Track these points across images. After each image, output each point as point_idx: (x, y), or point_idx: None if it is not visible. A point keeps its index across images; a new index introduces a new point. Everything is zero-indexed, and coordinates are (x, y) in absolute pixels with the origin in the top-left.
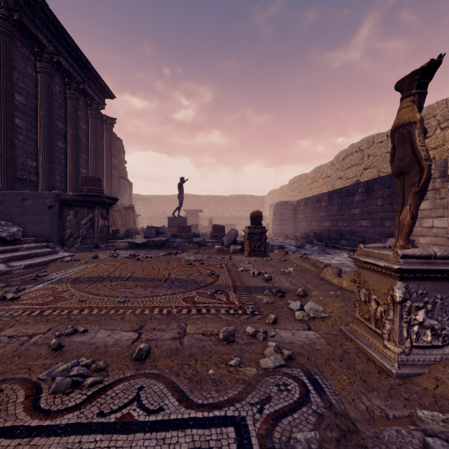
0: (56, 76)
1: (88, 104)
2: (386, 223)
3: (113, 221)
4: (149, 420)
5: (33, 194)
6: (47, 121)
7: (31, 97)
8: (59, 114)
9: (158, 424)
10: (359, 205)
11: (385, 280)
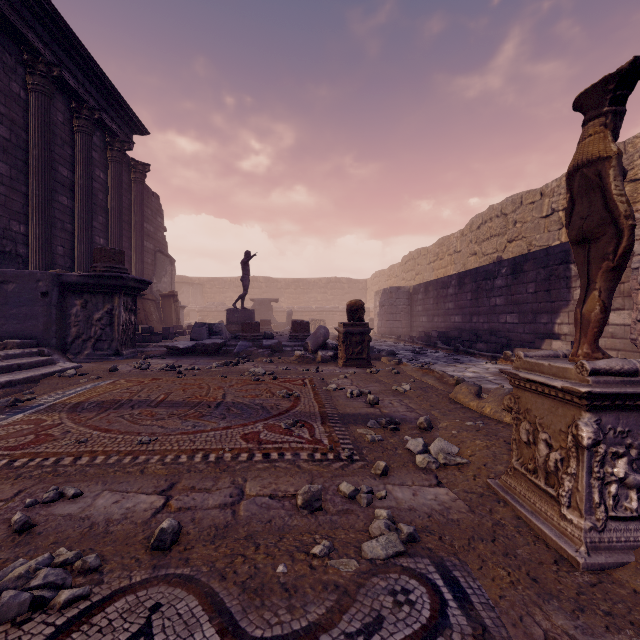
0: (57, 98)
1: (107, 141)
2: (540, 318)
3: (145, 315)
4: None
5: (18, 274)
6: (43, 164)
7: (18, 128)
8: (63, 155)
9: None
10: (502, 293)
11: (562, 409)
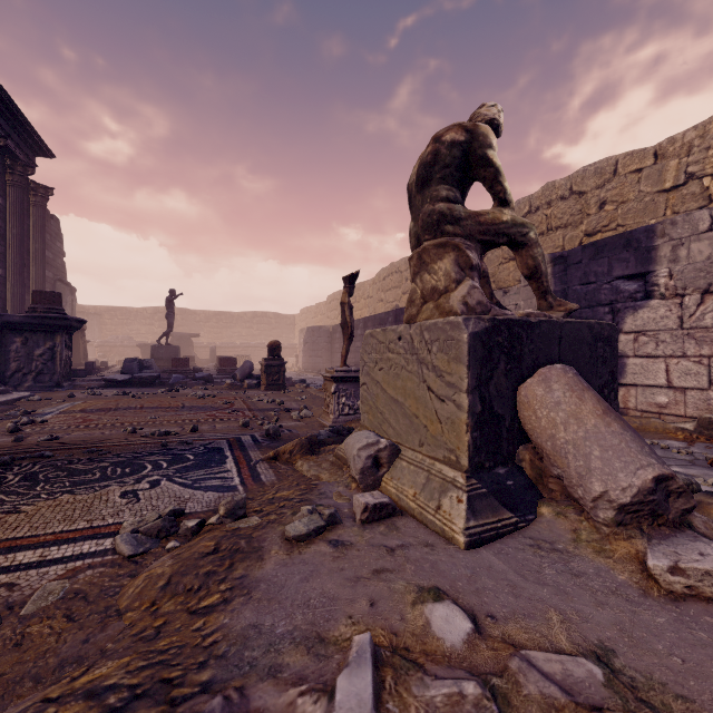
0: None
1: (6, 164)
2: None
3: None
4: (212, 436)
5: None
6: None
7: None
8: None
9: (217, 436)
10: None
11: (331, 384)
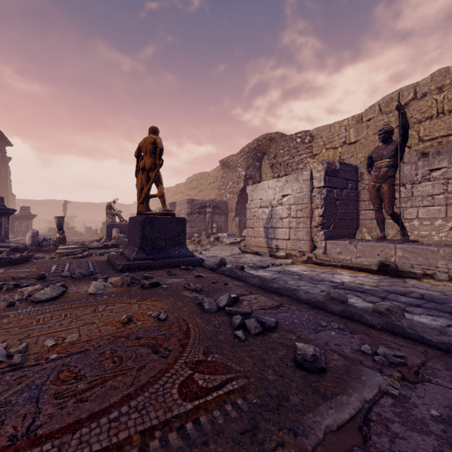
0: None
1: None
2: None
3: None
4: None
5: None
6: None
7: None
8: None
9: None
10: None
11: None
